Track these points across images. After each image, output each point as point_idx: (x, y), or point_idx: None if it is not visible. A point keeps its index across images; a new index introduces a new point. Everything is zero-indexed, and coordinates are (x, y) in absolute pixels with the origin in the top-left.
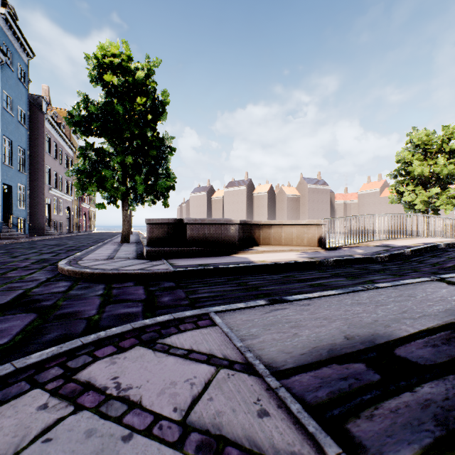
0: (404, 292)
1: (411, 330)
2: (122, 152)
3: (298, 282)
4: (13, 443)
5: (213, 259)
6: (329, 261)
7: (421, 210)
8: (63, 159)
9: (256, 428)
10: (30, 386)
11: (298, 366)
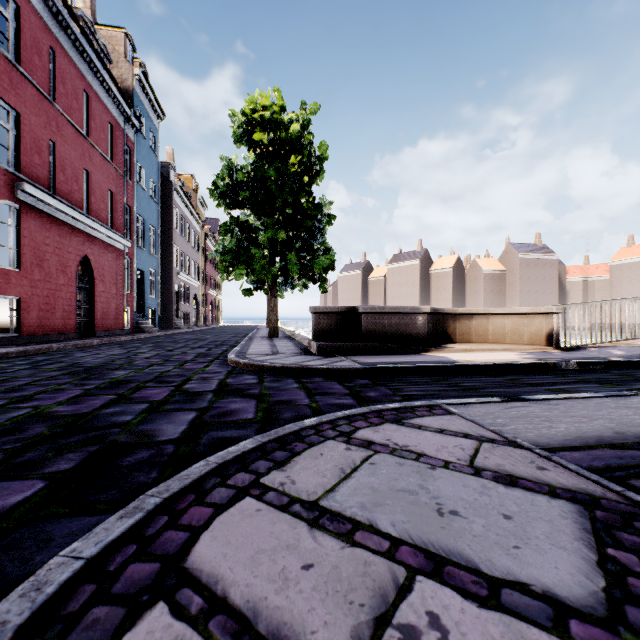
0: None
1: None
2: (273, 225)
3: (529, 386)
4: (349, 462)
5: (401, 357)
6: (570, 363)
7: None
8: (190, 236)
9: (539, 474)
10: (323, 438)
11: (563, 447)
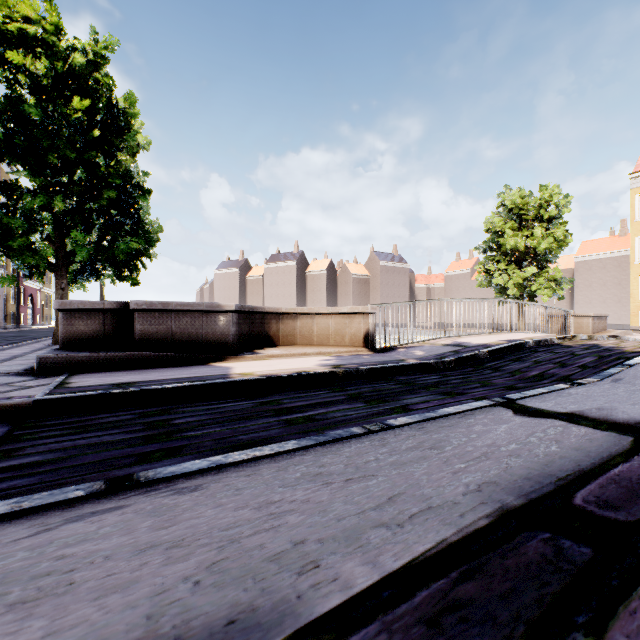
0: (430, 436)
1: (361, 582)
2: (47, 189)
3: (272, 416)
4: None
5: (165, 371)
6: (361, 371)
7: (515, 296)
8: None
9: None
10: None
11: None
